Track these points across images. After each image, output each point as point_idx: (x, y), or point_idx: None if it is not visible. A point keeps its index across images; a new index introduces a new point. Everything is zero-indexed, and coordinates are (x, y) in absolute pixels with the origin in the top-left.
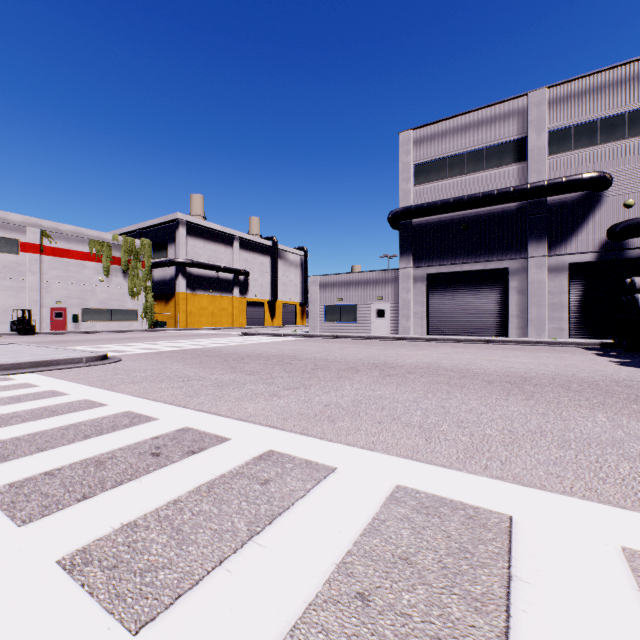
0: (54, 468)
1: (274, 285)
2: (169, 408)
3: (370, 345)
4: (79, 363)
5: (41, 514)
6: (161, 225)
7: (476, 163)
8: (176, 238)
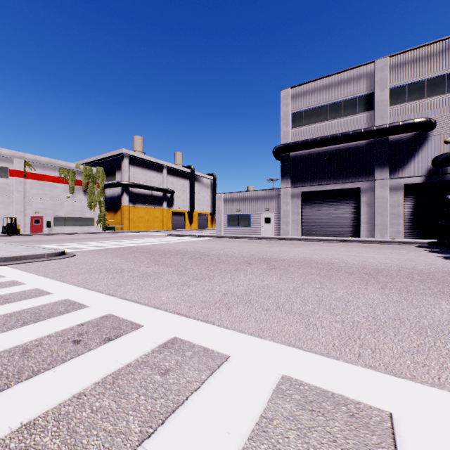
0: None
1: (192, 200)
2: (100, 296)
3: (260, 243)
4: (42, 258)
5: None
6: (111, 157)
7: (336, 112)
8: (122, 167)
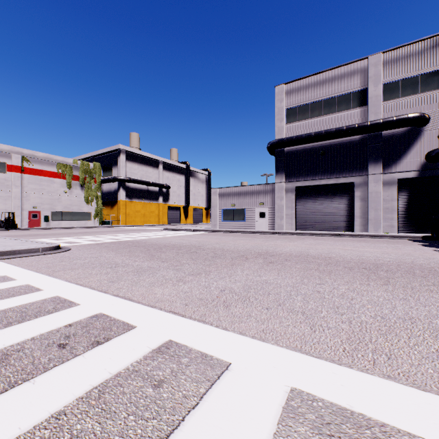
0: None
1: (187, 195)
2: (92, 293)
3: (255, 238)
4: (36, 252)
5: None
6: (108, 153)
7: (330, 107)
8: (118, 162)
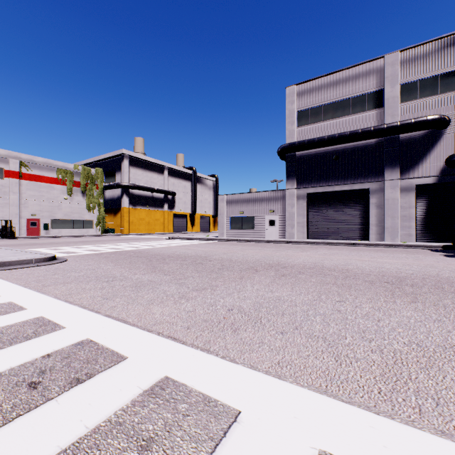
0: None
1: (194, 202)
2: (81, 313)
3: (265, 247)
4: (29, 264)
5: None
6: (111, 158)
7: (344, 109)
8: (122, 168)
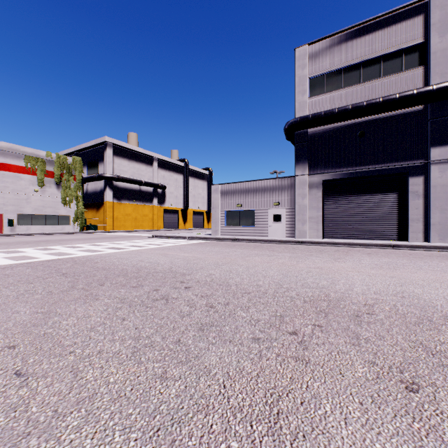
0: None
1: (186, 197)
2: None
3: (274, 251)
4: None
5: None
6: (93, 147)
7: (372, 71)
8: (104, 157)
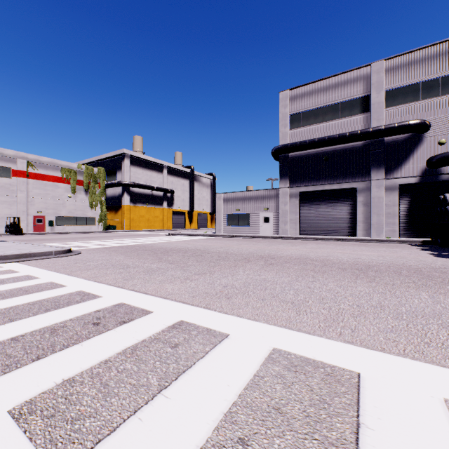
0: (19, 334)
1: (192, 200)
2: (110, 288)
3: (259, 242)
4: (50, 255)
5: (3, 371)
6: (112, 157)
7: (334, 113)
8: (122, 167)
